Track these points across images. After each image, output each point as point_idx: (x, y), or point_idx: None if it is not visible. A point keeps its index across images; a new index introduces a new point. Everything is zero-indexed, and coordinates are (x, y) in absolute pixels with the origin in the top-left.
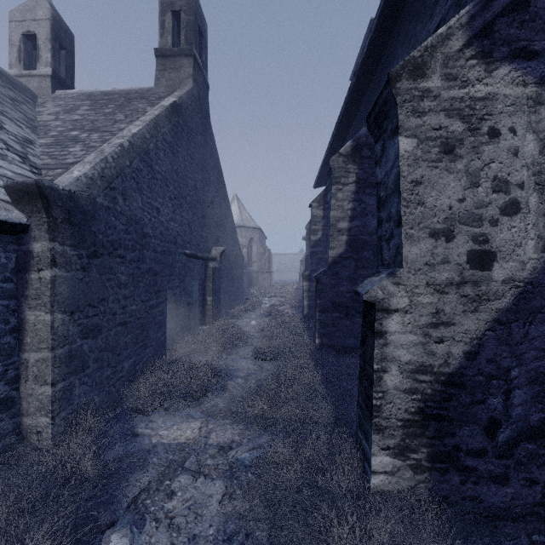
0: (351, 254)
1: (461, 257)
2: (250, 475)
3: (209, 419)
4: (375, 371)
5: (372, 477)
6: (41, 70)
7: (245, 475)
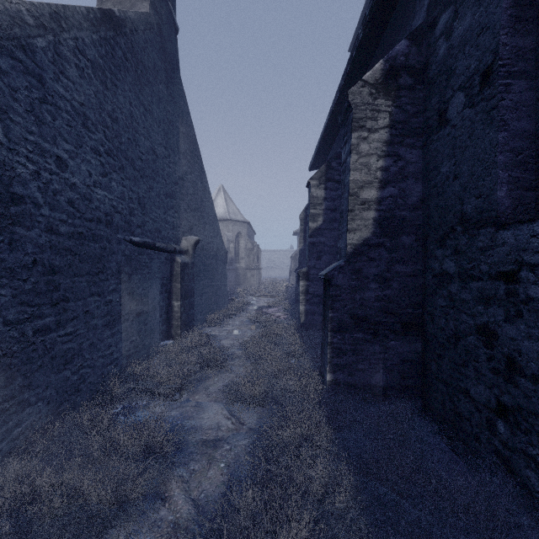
0: (382, 239)
1: None
2: None
3: None
4: None
5: None
6: None
7: None
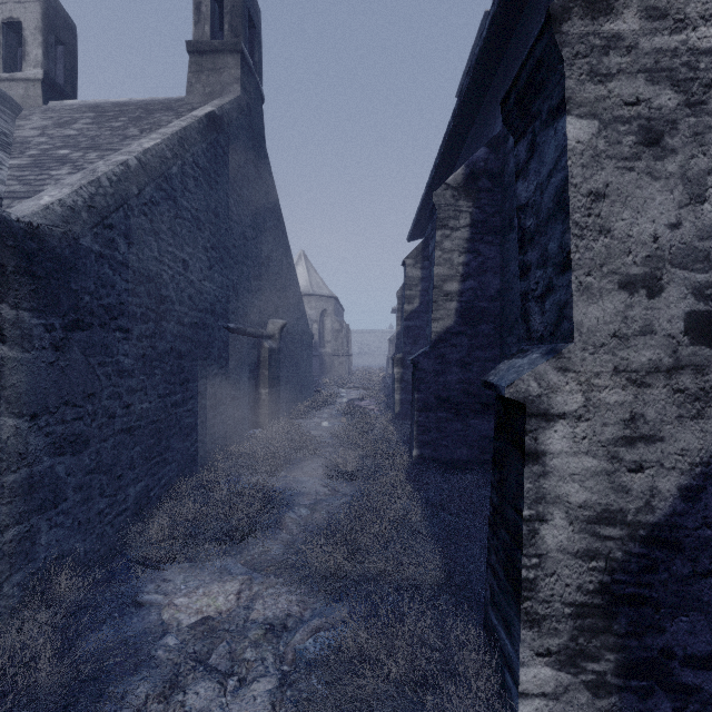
0: (463, 328)
1: (675, 324)
2: (314, 680)
3: (254, 575)
4: (526, 520)
5: (521, 702)
6: (28, 72)
7: (305, 681)
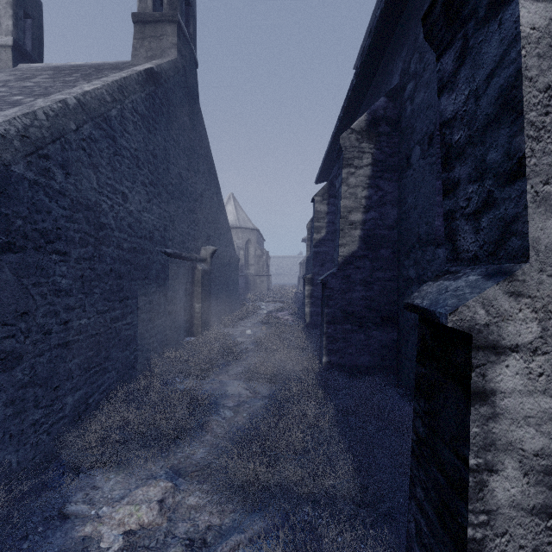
0: (366, 252)
1: None
2: None
3: (178, 482)
4: (473, 470)
5: None
6: (0, 39)
7: None
